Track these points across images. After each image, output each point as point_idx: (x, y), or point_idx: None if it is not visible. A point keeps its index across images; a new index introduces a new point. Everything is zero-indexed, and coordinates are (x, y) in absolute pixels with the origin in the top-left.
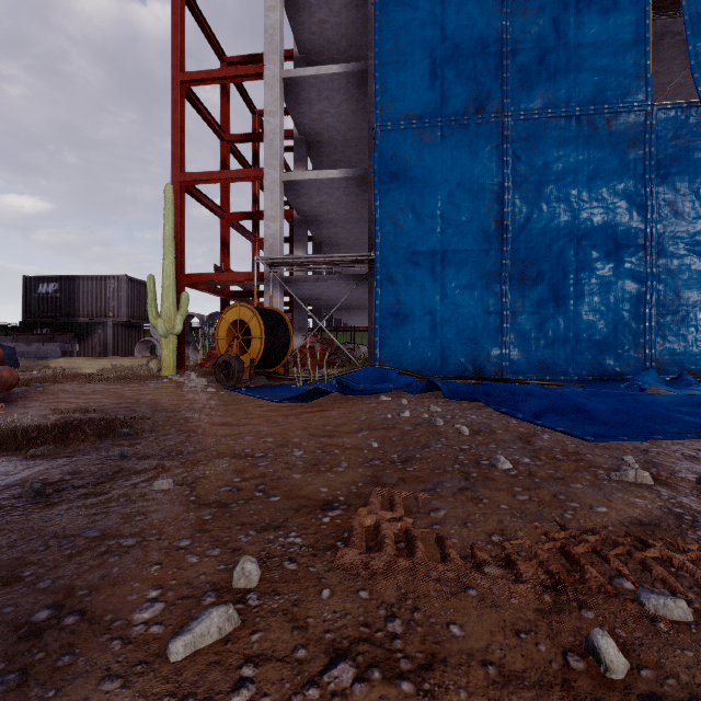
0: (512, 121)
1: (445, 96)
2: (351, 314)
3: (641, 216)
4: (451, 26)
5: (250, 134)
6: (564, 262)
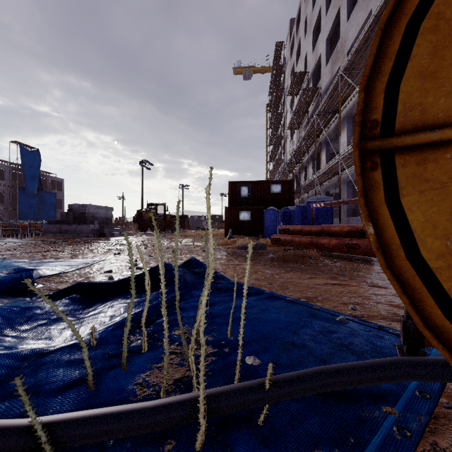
0: None
1: None
2: None
3: None
4: None
5: None
6: None
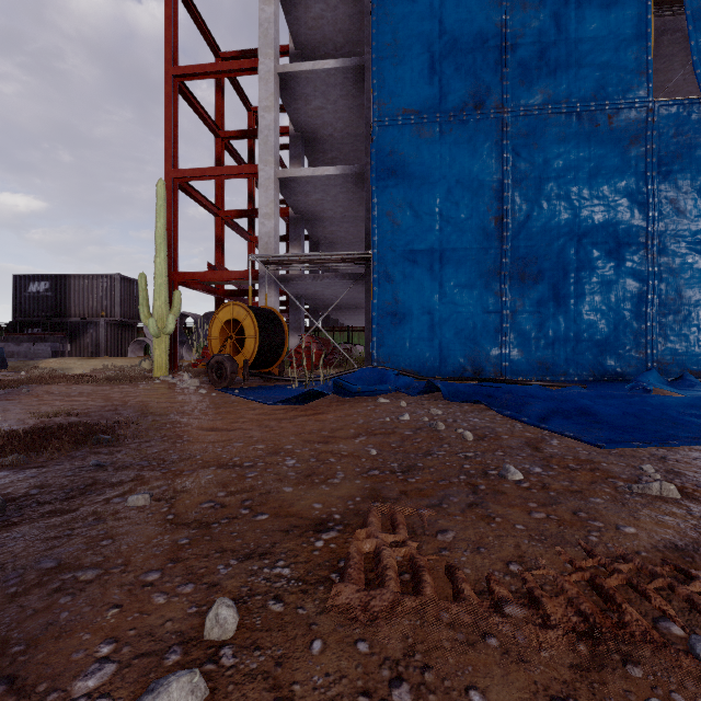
0: (511, 116)
1: (443, 92)
2: (347, 314)
3: (642, 214)
4: (450, 20)
5: (245, 130)
6: (565, 260)
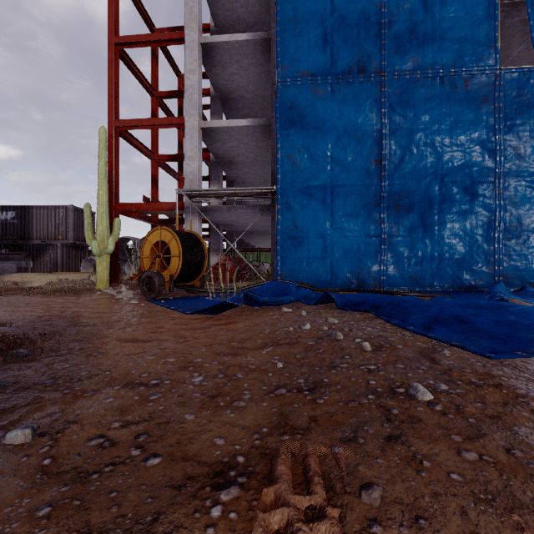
0: (388, 79)
1: (334, 58)
2: (257, 238)
3: (491, 158)
4: (339, 1)
5: (175, 91)
6: (430, 195)
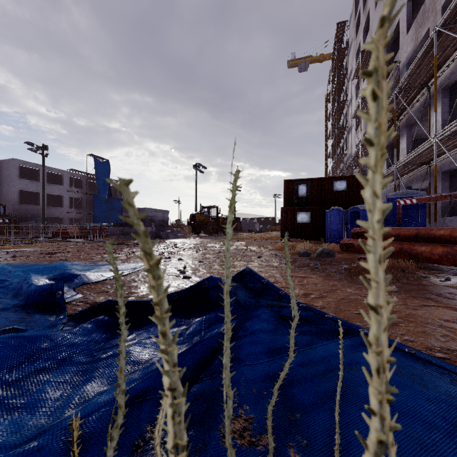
0: None
1: None
2: None
3: None
4: None
5: None
6: None
